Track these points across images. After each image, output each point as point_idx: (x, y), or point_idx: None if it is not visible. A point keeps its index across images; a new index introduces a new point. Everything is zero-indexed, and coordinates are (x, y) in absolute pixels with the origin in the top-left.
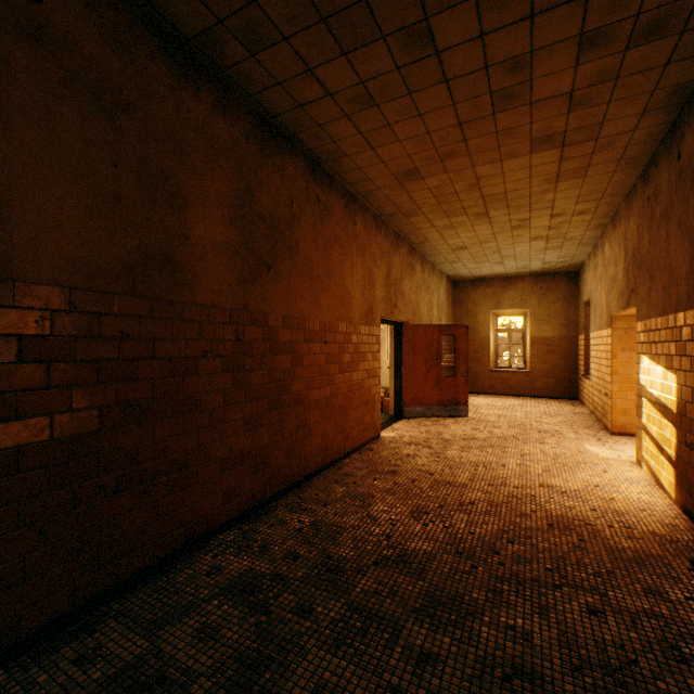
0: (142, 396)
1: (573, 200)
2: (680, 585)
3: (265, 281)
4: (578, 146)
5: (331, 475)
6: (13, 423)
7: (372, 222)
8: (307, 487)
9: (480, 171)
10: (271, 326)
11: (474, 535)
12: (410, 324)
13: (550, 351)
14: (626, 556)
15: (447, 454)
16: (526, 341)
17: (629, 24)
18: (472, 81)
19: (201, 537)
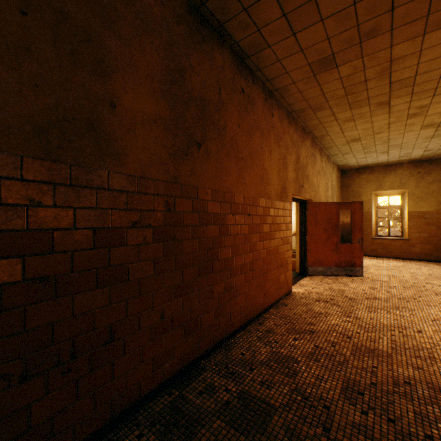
0: (59, 269)
1: None
2: None
3: (195, 157)
4: None
5: (254, 331)
6: None
7: (285, 117)
8: (233, 343)
9: (397, 51)
10: (201, 199)
11: (433, 440)
12: (313, 201)
13: (427, 223)
14: None
15: (356, 314)
16: (404, 215)
17: None
18: None
19: (129, 407)
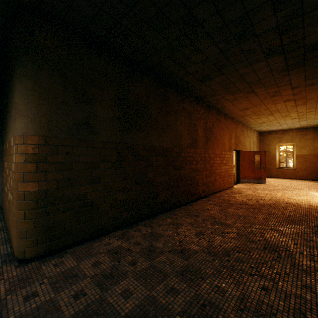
0: (193, 167)
1: (304, 109)
2: (315, 211)
3: (208, 143)
4: (300, 100)
5: (221, 193)
6: (182, 170)
7: (231, 120)
8: (216, 194)
9: (268, 107)
10: (209, 153)
11: (264, 203)
12: (242, 151)
13: (305, 160)
14: (305, 208)
15: (257, 191)
16: (294, 156)
17: (303, 85)
18: (264, 95)
19: (199, 198)
